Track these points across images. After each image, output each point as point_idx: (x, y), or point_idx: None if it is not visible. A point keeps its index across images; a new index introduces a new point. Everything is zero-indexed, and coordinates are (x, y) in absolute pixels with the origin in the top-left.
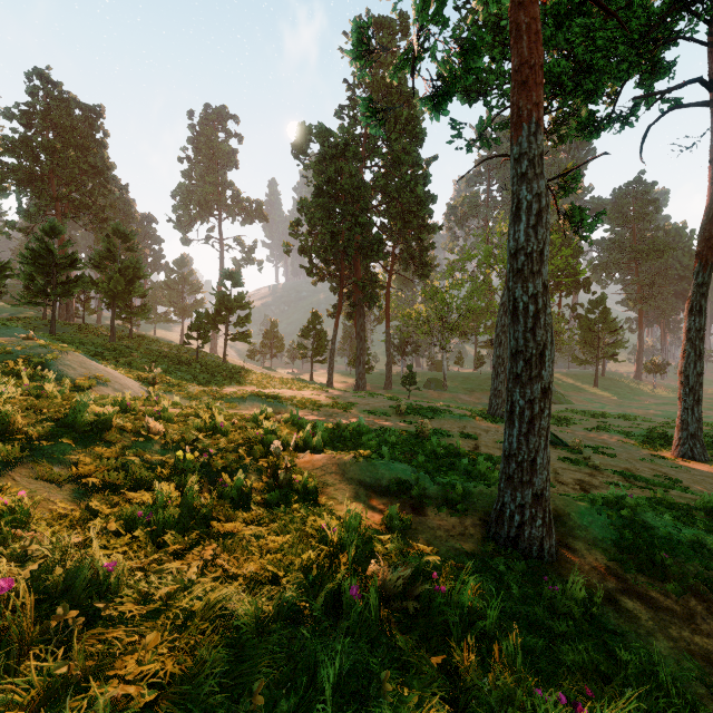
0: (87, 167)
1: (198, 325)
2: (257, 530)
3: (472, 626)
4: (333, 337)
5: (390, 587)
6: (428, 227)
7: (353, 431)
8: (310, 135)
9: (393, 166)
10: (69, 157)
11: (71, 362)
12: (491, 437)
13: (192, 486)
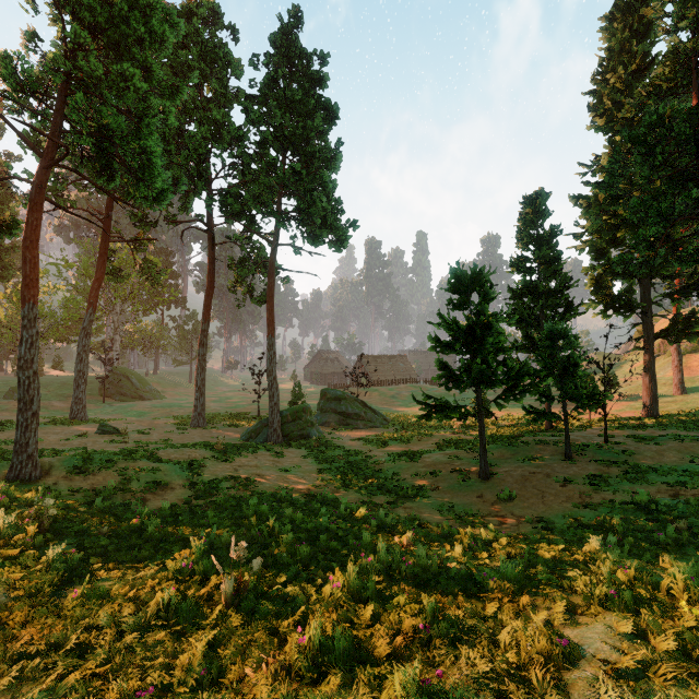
0: None
1: None
2: None
3: None
4: None
5: None
6: None
7: None
8: None
9: None
10: None
11: None
12: (59, 437)
13: None
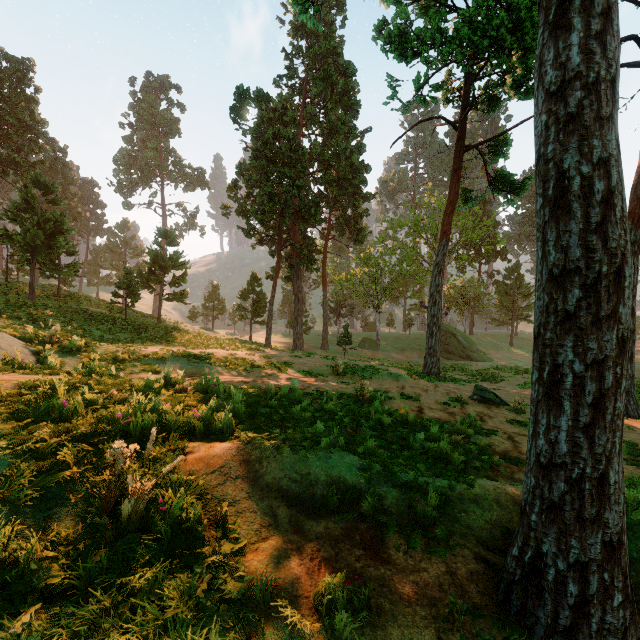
0: (14, 121)
1: (127, 283)
2: None
3: None
4: (271, 297)
5: None
6: (362, 195)
7: (283, 398)
8: (248, 99)
9: (330, 134)
10: None
11: None
12: (432, 397)
13: None
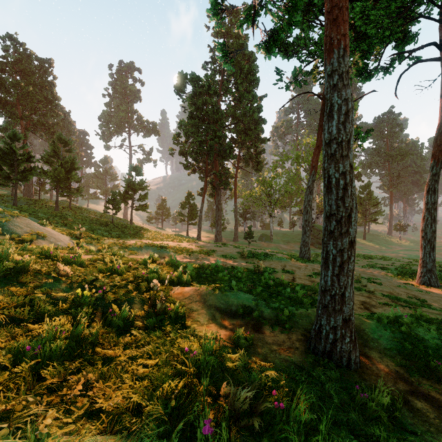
0: (42, 98)
1: (113, 200)
2: (134, 353)
3: (306, 438)
4: (201, 208)
5: (239, 406)
6: (261, 139)
7: (213, 270)
8: (186, 80)
9: (239, 100)
10: (29, 91)
11: (20, 223)
12: (302, 272)
13: (81, 320)
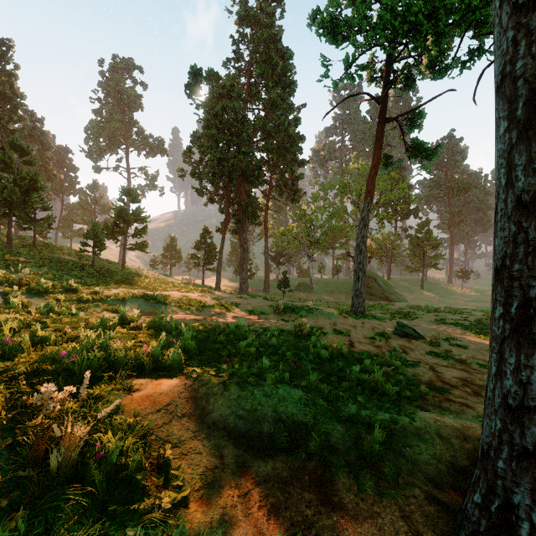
0: None
1: (95, 234)
2: None
3: None
4: (221, 248)
5: None
6: (298, 161)
7: (231, 334)
8: (201, 78)
9: (271, 109)
10: None
11: None
12: (360, 332)
13: None
